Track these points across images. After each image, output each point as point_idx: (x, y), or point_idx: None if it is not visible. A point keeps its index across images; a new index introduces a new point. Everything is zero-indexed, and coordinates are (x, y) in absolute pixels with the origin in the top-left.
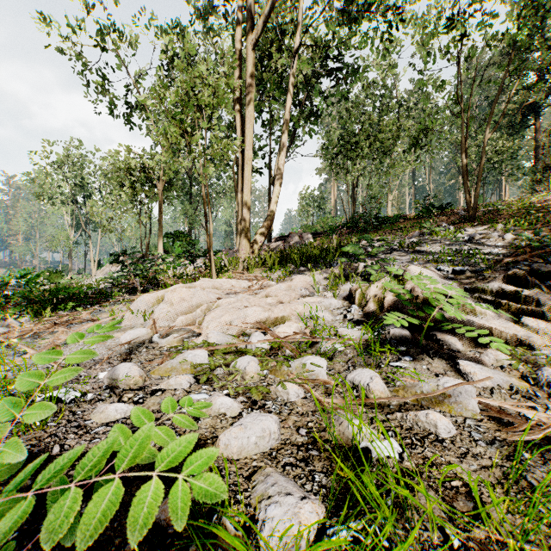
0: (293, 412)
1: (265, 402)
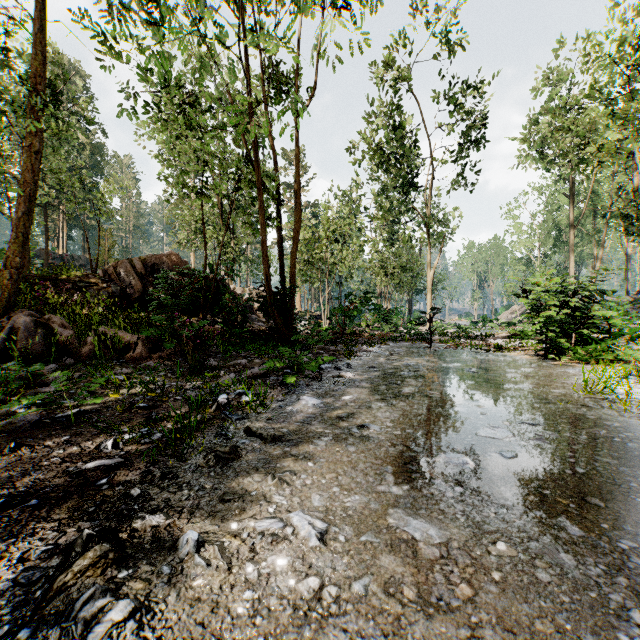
0: None
1: None
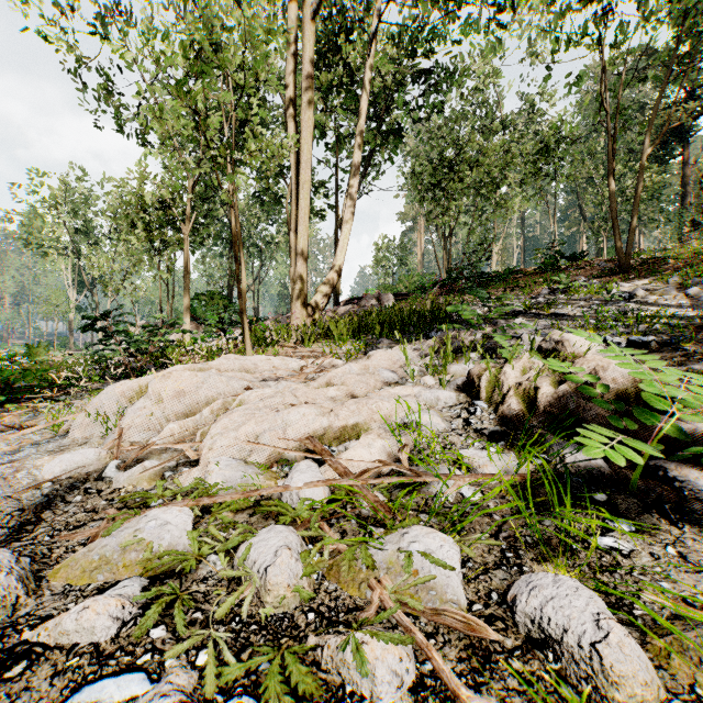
0: None
1: None
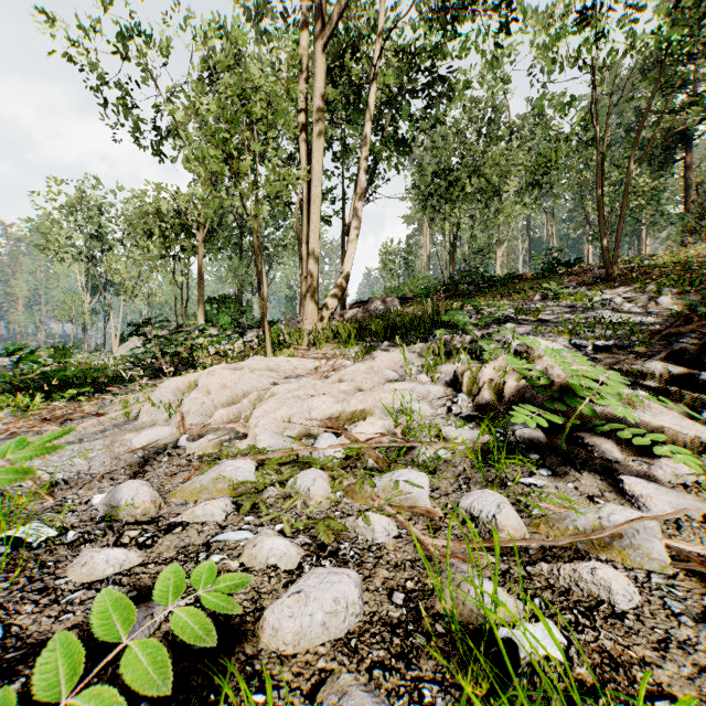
0: (381, 563)
1: (339, 545)
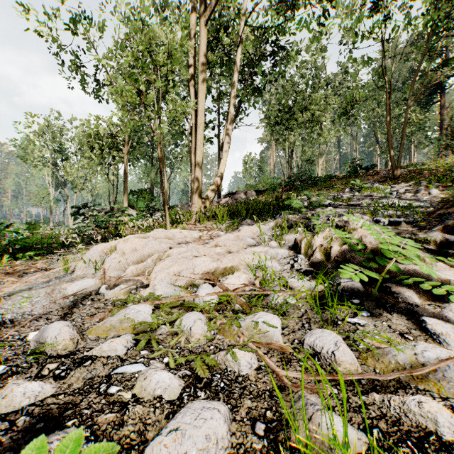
0: (245, 393)
1: (212, 376)
